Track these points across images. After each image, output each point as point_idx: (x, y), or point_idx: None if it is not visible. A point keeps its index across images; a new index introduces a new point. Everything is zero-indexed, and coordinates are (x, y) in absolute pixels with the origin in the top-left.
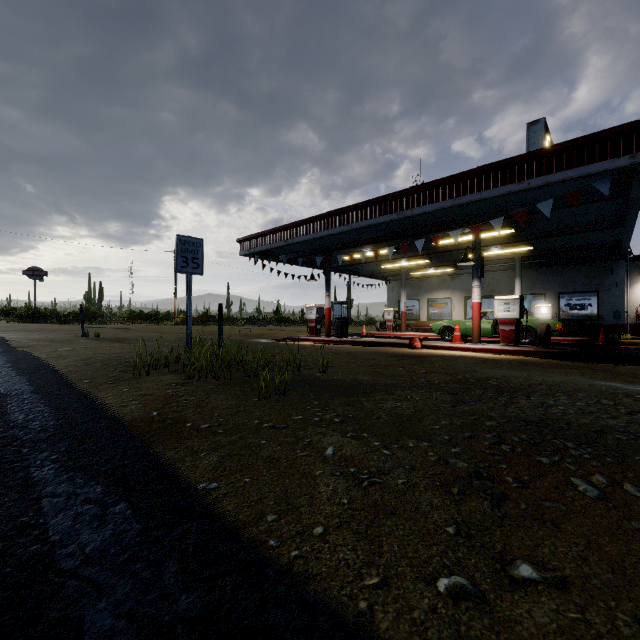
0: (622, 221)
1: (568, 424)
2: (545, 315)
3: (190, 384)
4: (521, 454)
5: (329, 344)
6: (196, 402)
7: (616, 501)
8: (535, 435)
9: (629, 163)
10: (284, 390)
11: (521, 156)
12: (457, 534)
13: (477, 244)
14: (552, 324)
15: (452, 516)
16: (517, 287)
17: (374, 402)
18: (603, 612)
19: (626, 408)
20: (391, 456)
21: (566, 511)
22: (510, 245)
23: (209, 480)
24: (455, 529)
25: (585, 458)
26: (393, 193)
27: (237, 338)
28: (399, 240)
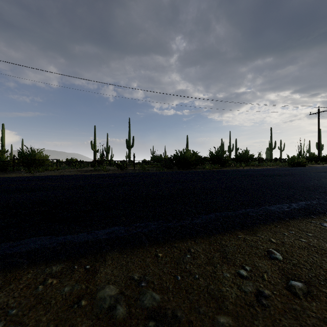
0: None
1: None
2: None
3: None
4: None
5: None
6: None
7: None
8: None
9: None
10: None
11: None
12: None
13: None
14: None
15: None
16: None
17: None
18: (268, 286)
19: None
20: None
21: None
22: None
23: None
24: None
25: None
26: None
27: None
28: None
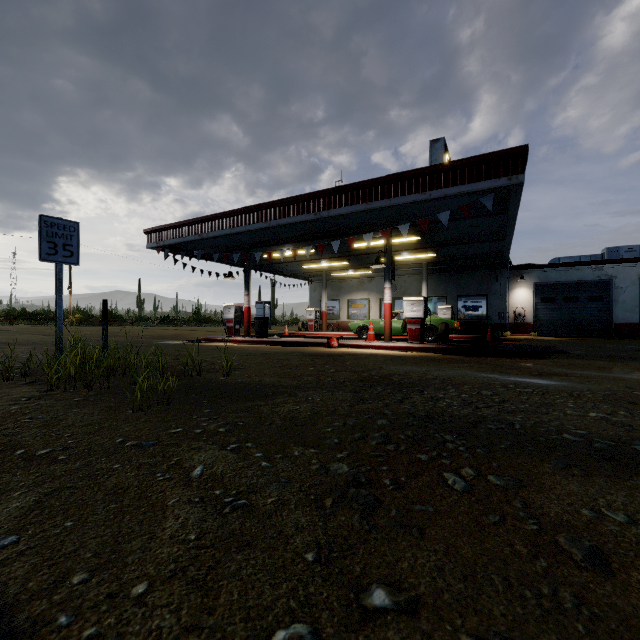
0: (503, 235)
1: (451, 417)
2: (446, 315)
3: (50, 397)
4: (404, 452)
5: (248, 345)
6: (45, 420)
7: (479, 494)
8: (420, 431)
9: (507, 184)
10: (168, 398)
11: (424, 169)
12: (316, 561)
13: (388, 248)
14: (451, 323)
15: (316, 537)
16: (424, 290)
17: (272, 406)
18: (447, 637)
19: (499, 397)
20: (270, 469)
21: (433, 513)
22: (418, 251)
23: (7, 532)
24: (315, 554)
25: (459, 451)
26: (311, 193)
27: (144, 340)
28: (319, 241)
